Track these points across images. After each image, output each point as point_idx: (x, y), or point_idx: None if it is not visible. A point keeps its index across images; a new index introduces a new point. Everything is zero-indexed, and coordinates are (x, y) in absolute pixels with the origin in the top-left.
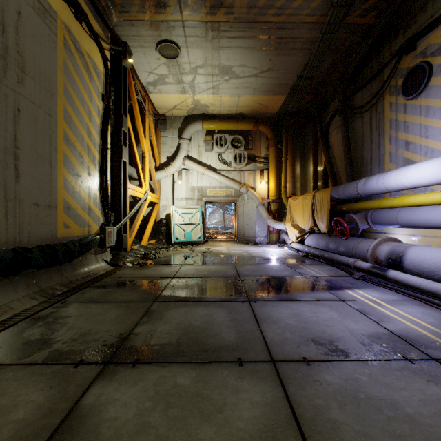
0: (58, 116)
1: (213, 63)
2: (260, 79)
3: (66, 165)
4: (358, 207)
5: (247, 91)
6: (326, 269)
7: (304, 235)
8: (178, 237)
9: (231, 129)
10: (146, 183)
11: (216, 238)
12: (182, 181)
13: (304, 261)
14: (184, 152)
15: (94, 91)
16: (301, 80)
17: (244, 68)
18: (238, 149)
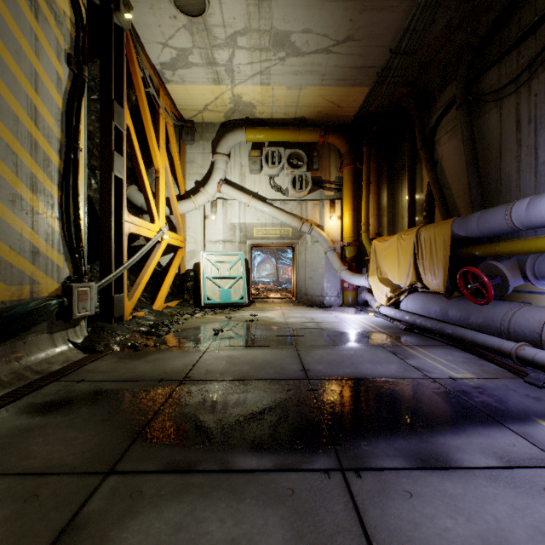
0: None
1: (260, 27)
2: (333, 57)
3: None
4: (511, 249)
5: (311, 79)
6: (459, 357)
7: (399, 294)
8: (211, 297)
9: (287, 140)
10: (161, 217)
11: (267, 297)
12: (217, 216)
13: (411, 340)
14: (219, 174)
15: (46, 42)
16: (395, 59)
17: (310, 36)
18: (297, 169)
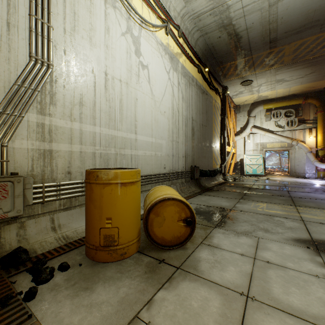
0: (213, 129)
1: (271, 80)
2: (305, 78)
3: (214, 144)
4: None
5: (295, 84)
6: None
7: None
8: (248, 171)
9: (284, 105)
10: (231, 144)
11: (273, 173)
12: (250, 140)
13: None
14: (251, 124)
15: (218, 115)
16: None
17: (292, 77)
18: (289, 117)
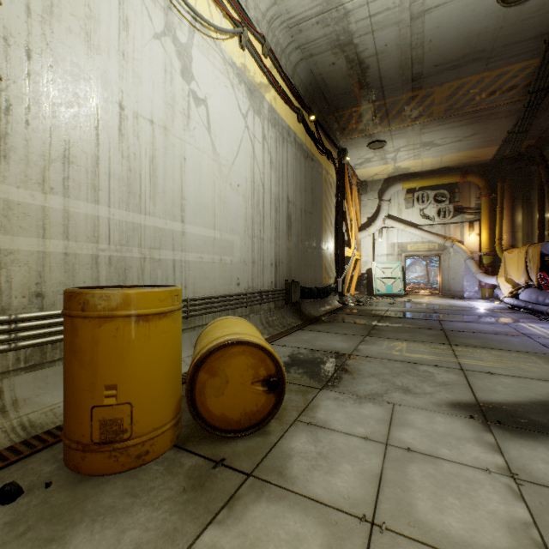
0: (323, 219)
1: (414, 143)
2: (464, 142)
3: (325, 244)
4: None
5: (450, 151)
6: (522, 315)
7: (518, 289)
8: (379, 289)
9: (433, 184)
10: (353, 244)
11: (417, 292)
12: (382, 239)
13: (506, 311)
14: (384, 213)
15: (332, 195)
16: (513, 134)
17: (446, 139)
18: (441, 203)
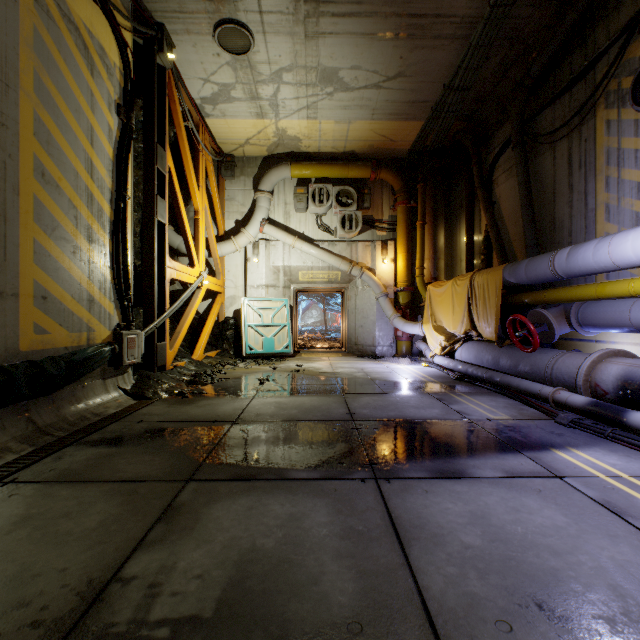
0: (20, 127)
1: (307, 63)
2: (384, 92)
3: (39, 220)
4: (555, 296)
5: (361, 113)
6: (502, 403)
7: (454, 343)
8: (253, 346)
9: (336, 176)
10: (201, 260)
11: (313, 347)
12: (259, 258)
13: (460, 388)
14: (262, 213)
15: (100, 96)
16: (450, 94)
17: (359, 72)
18: (347, 207)
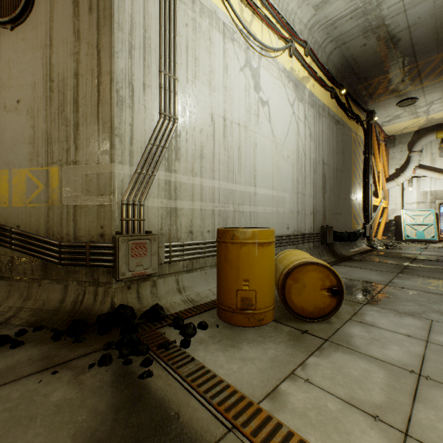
0: (352, 174)
1: None
2: None
3: (353, 196)
4: None
5: None
6: None
7: None
8: (409, 235)
9: None
10: (380, 194)
11: None
12: (412, 188)
13: None
14: (414, 163)
15: (360, 153)
16: None
17: None
18: None
